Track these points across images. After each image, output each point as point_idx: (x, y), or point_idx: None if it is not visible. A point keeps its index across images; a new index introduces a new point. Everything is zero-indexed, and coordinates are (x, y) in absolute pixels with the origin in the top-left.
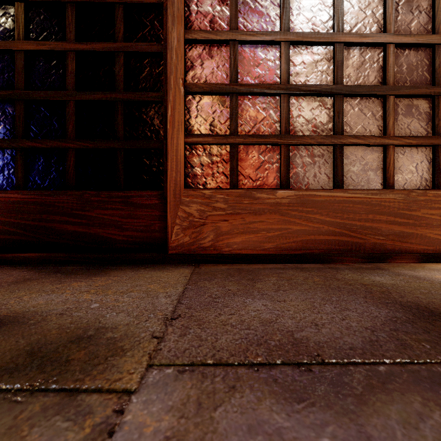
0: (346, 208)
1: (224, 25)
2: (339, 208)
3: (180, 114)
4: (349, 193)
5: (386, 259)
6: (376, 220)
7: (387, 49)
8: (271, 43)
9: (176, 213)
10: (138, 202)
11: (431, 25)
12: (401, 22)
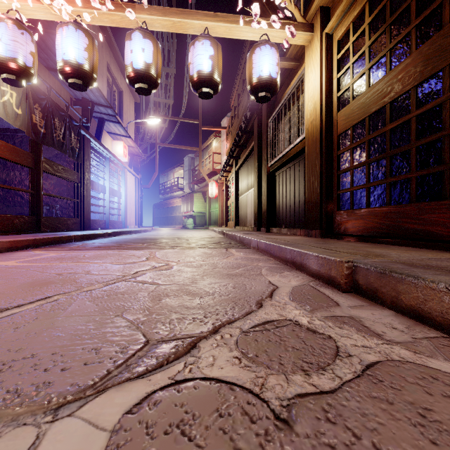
0: None
1: None
2: None
3: None
4: None
5: None
6: None
7: None
8: None
9: None
10: None
11: None
12: None
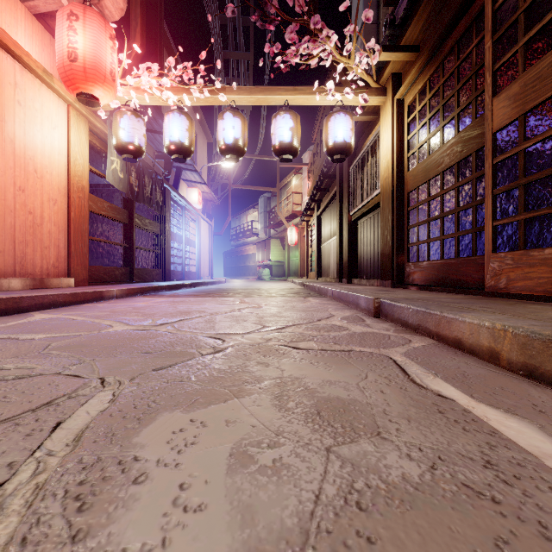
0: None
1: (517, 141)
2: None
3: (490, 210)
4: None
5: None
6: None
7: None
8: (547, 138)
9: (488, 268)
10: (479, 262)
11: None
12: None
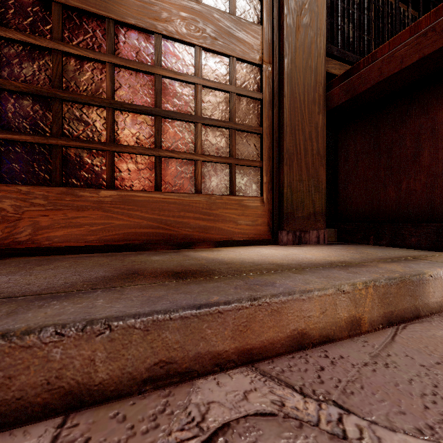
0: (163, 207)
1: (48, 33)
2: (156, 207)
3: None
4: (165, 195)
5: (191, 246)
6: (186, 217)
7: (196, 88)
8: (97, 61)
9: None
10: None
11: (228, 77)
12: (208, 70)
